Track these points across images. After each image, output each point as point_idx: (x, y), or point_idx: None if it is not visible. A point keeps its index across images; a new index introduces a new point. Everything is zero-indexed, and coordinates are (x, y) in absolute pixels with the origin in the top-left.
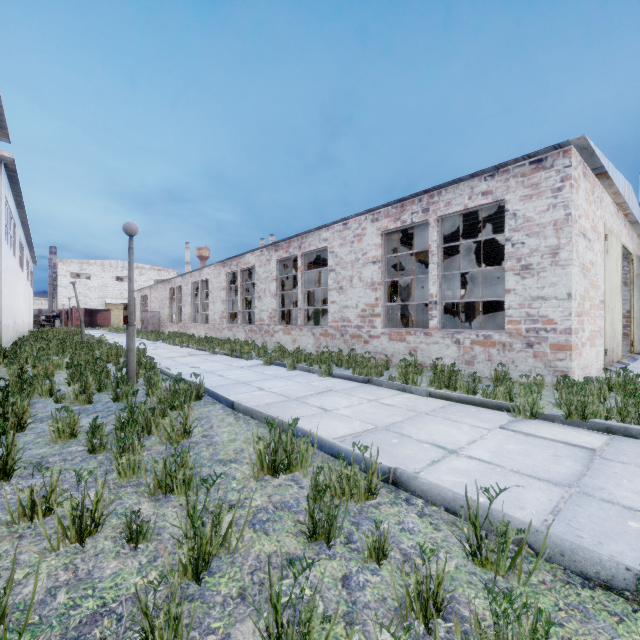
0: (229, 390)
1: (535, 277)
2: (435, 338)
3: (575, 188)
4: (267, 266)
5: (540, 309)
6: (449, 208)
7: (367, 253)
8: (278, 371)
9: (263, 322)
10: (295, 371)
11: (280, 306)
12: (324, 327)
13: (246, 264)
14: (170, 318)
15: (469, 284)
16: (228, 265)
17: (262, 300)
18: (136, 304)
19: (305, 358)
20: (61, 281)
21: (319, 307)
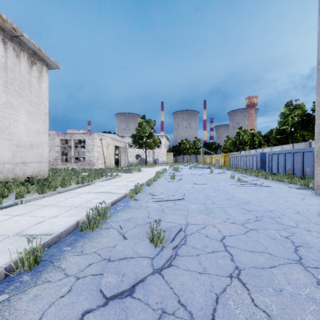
0: None
1: (90, 153)
2: (73, 164)
3: (95, 139)
4: None
5: (90, 158)
6: (76, 138)
7: (56, 144)
8: None
9: None
10: None
11: None
12: None
13: None
14: None
15: None
16: None
17: None
18: None
19: None
20: None
21: None
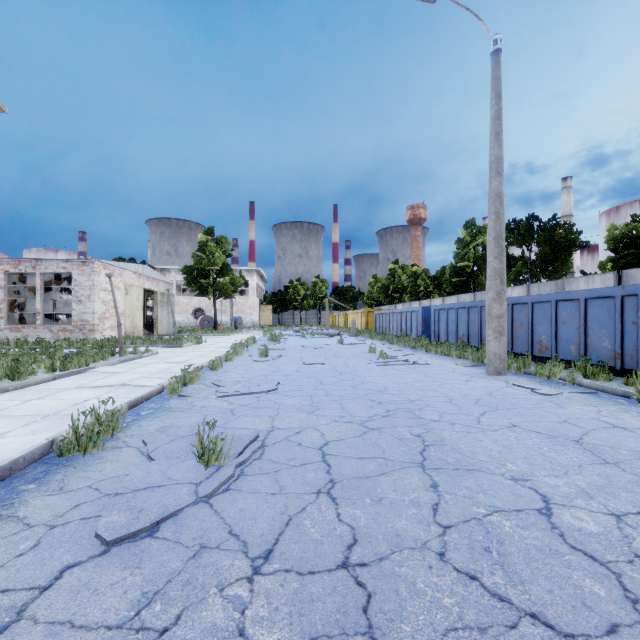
0: None
1: (83, 305)
2: (40, 329)
3: (97, 275)
4: None
5: (85, 317)
6: (47, 270)
7: None
8: None
9: None
10: None
11: None
12: None
13: None
14: None
15: None
16: None
17: None
18: None
19: None
20: None
21: None
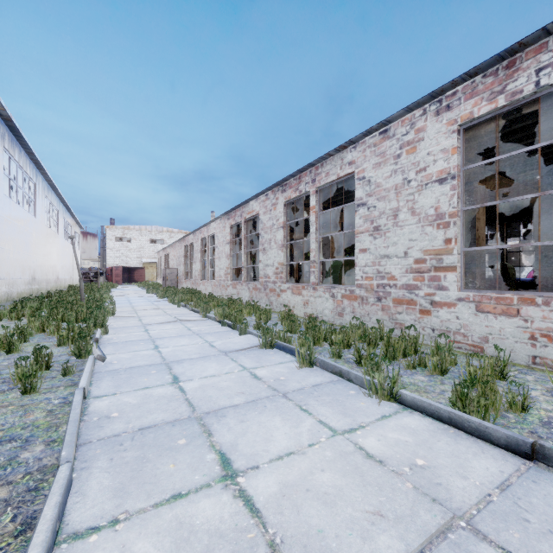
0: (139, 471)
1: None
2: None
3: None
4: (272, 212)
5: None
6: None
7: (427, 168)
8: (281, 368)
9: (268, 279)
10: (312, 370)
11: (288, 259)
12: (348, 286)
13: (250, 213)
14: (184, 274)
15: (543, 228)
16: (232, 217)
17: (267, 253)
18: (161, 262)
19: (325, 335)
20: (108, 244)
21: (341, 258)
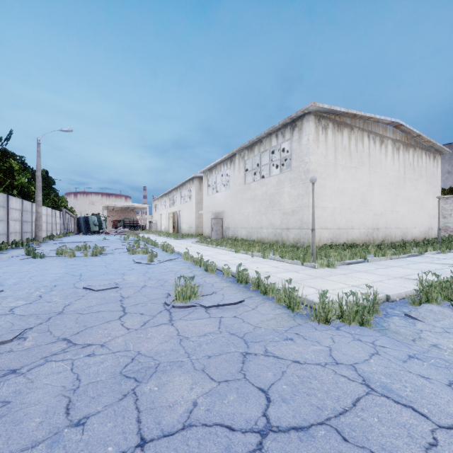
0: None
1: (446, 219)
2: None
3: None
4: None
5: (447, 225)
6: None
7: None
8: None
9: None
10: None
11: None
12: None
13: None
14: None
15: None
16: None
17: None
18: None
19: None
20: None
21: None
